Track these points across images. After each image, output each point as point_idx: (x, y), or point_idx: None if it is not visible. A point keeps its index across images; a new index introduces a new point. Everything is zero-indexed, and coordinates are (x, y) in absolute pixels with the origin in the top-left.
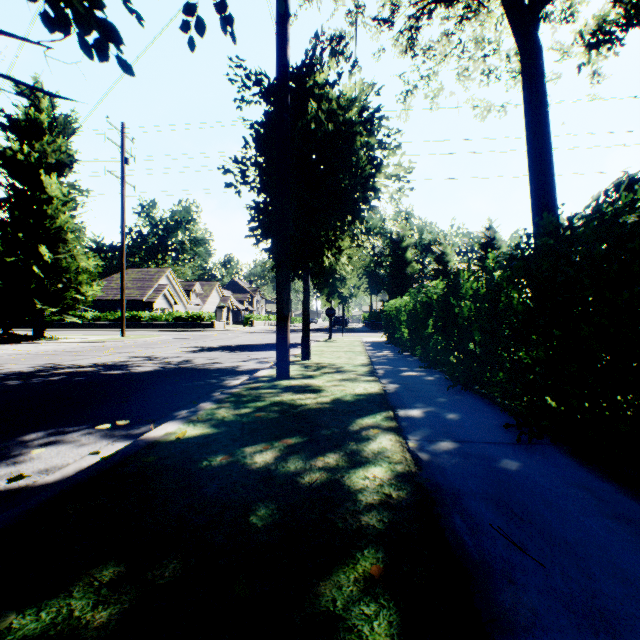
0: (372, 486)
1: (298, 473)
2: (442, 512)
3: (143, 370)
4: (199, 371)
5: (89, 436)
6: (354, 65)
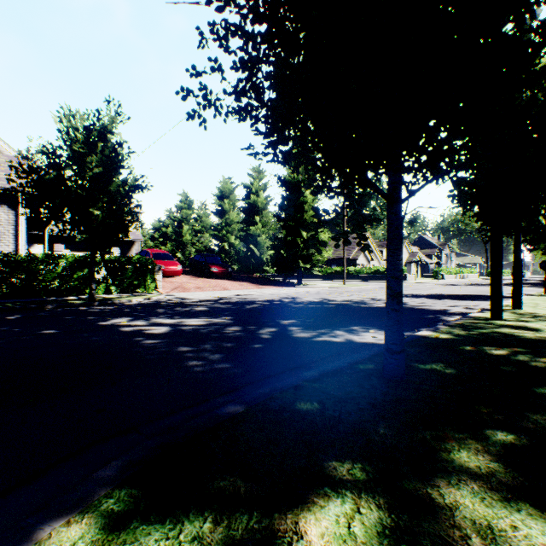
0: None
1: (525, 361)
2: None
3: (377, 306)
4: (417, 310)
5: (380, 331)
6: None
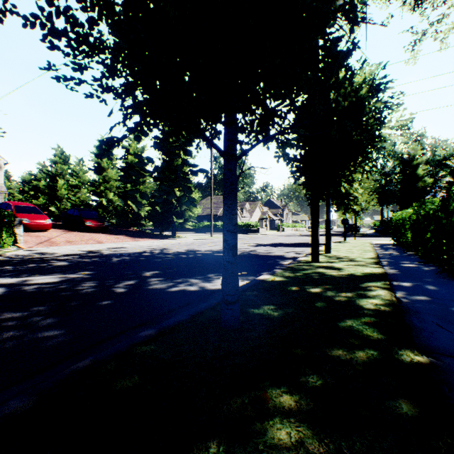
0: (370, 304)
1: (332, 296)
2: (406, 315)
3: None
4: (263, 256)
5: None
6: (363, 63)
